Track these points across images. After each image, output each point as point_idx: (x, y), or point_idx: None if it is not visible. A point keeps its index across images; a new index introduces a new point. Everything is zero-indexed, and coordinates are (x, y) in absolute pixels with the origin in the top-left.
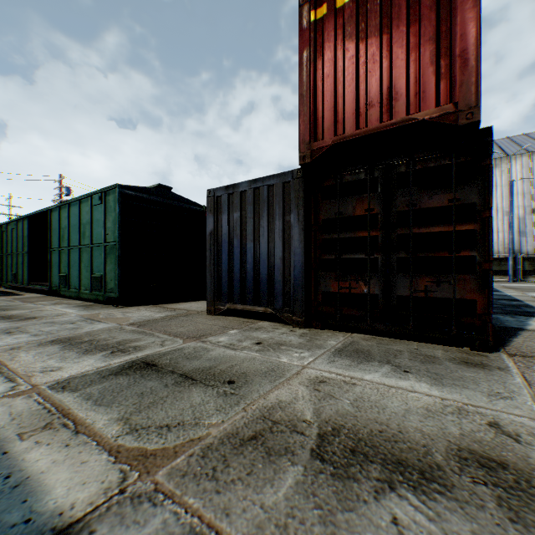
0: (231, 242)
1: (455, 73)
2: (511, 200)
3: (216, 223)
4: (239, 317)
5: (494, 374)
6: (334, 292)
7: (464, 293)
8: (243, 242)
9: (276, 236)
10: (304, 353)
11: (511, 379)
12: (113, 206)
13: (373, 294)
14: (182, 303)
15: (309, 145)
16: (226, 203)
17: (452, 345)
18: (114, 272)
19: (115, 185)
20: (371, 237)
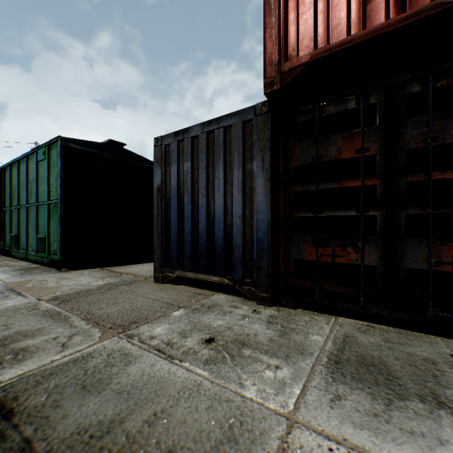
0: (181, 197)
1: None
2: None
3: (164, 176)
4: (191, 286)
5: None
6: (311, 261)
7: None
8: (195, 198)
9: (234, 190)
10: (282, 368)
11: None
12: (56, 161)
13: (367, 265)
14: (134, 266)
15: (278, 67)
16: (175, 152)
17: None
18: (57, 232)
19: (57, 138)
20: (364, 188)
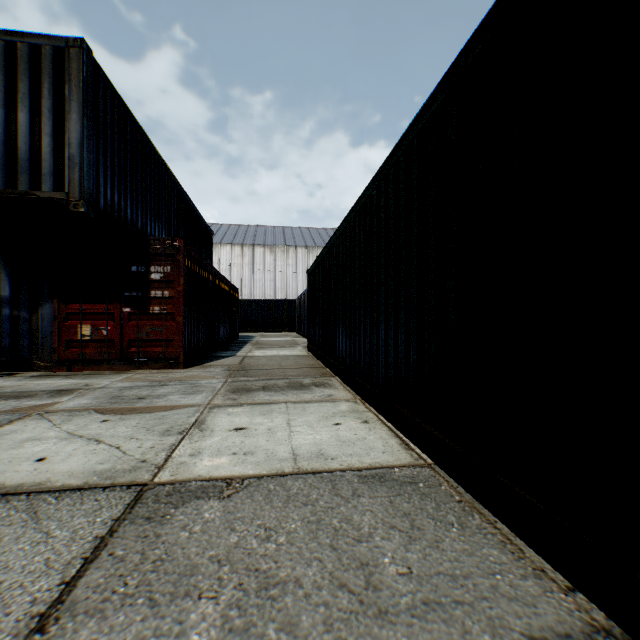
0: None
1: None
2: None
3: None
4: None
5: None
6: None
7: None
8: None
9: None
10: None
11: None
12: None
13: None
14: None
15: None
16: None
17: None
18: None
19: None
20: None
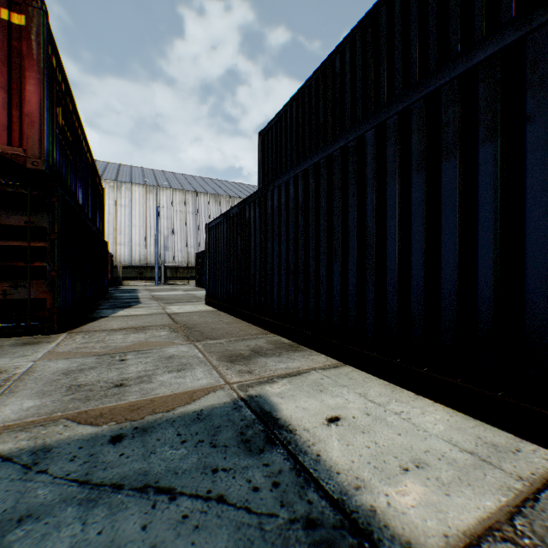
0: None
1: (26, 127)
2: (158, 222)
3: None
4: None
5: (40, 346)
6: None
7: (40, 294)
8: None
9: None
10: None
11: (48, 346)
12: None
13: None
14: None
15: None
16: None
17: (31, 335)
18: None
19: None
20: None
